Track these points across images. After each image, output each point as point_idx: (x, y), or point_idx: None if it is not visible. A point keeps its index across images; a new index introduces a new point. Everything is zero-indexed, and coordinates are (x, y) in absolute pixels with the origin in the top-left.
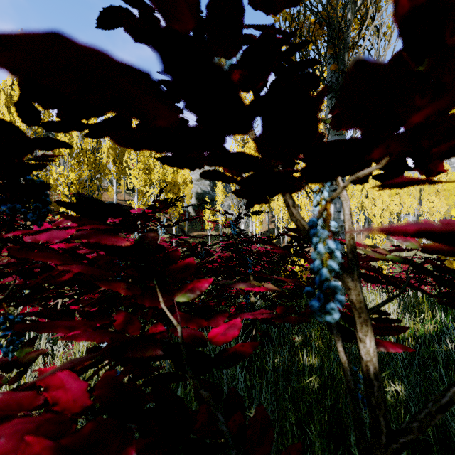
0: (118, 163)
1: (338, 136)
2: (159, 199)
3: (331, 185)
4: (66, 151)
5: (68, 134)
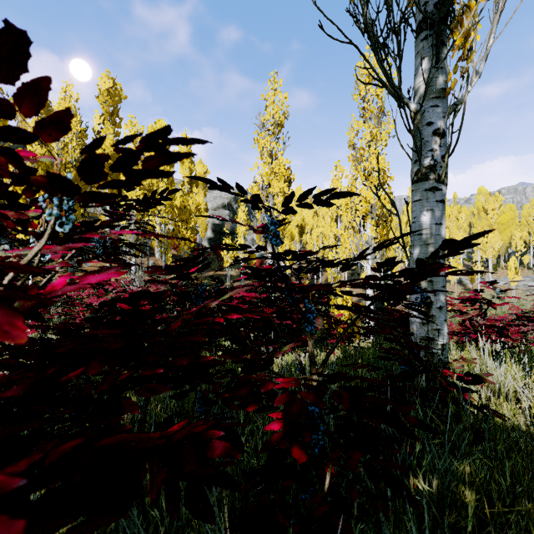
0: None
1: (437, 101)
2: None
3: (426, 181)
4: None
5: (46, 144)
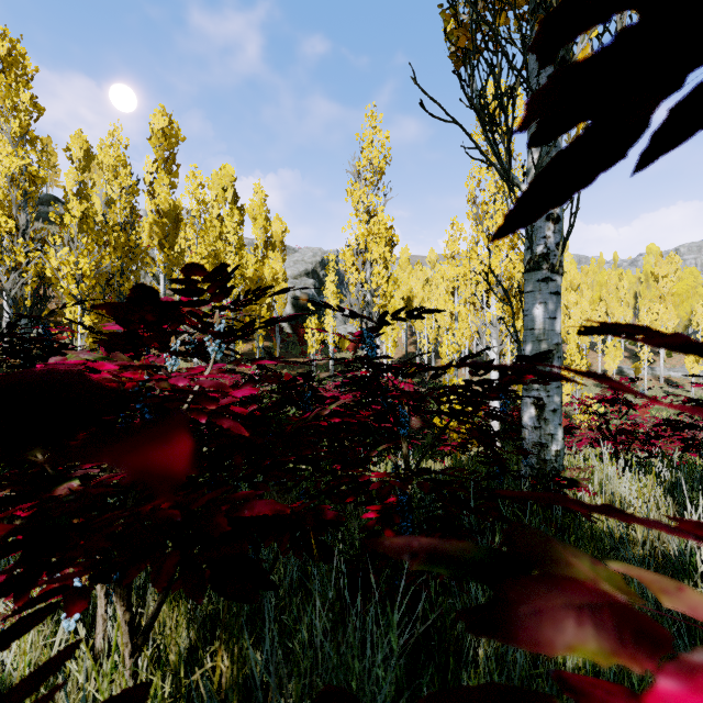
0: (167, 248)
1: None
2: (201, 264)
3: (539, 271)
4: (74, 222)
5: (86, 200)
